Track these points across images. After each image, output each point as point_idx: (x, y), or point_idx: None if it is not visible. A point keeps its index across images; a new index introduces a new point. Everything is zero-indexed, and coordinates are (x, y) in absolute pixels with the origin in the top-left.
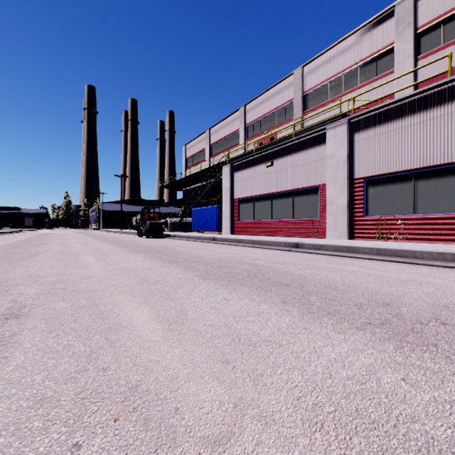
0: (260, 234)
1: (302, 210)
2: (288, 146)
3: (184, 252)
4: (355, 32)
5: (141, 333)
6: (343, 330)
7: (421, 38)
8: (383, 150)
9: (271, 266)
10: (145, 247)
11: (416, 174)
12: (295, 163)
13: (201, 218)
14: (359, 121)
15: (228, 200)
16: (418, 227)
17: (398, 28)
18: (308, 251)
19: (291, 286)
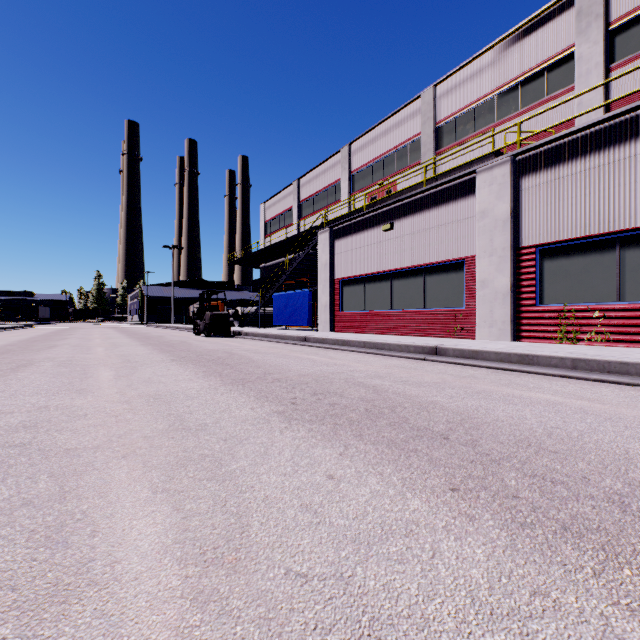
0: (374, 331)
1: (438, 296)
2: (417, 200)
3: (259, 362)
4: (513, 32)
5: (126, 610)
6: (639, 604)
7: (616, 37)
8: (568, 202)
9: (404, 392)
10: (200, 352)
11: (622, 239)
12: (427, 224)
13: (286, 308)
14: (529, 158)
15: (326, 281)
16: (626, 322)
17: (580, 23)
18: (456, 361)
19: (453, 439)
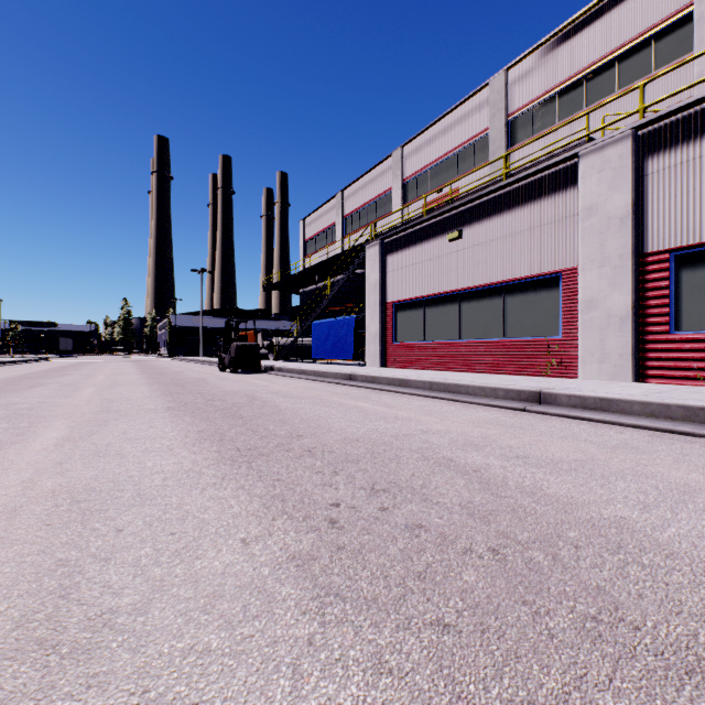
0: (436, 367)
1: (523, 322)
2: (495, 199)
3: (286, 414)
4: None
5: None
6: None
7: None
8: None
9: (539, 488)
10: (213, 395)
11: None
12: (508, 229)
13: (328, 338)
14: (658, 130)
15: (376, 306)
16: None
17: None
18: (577, 414)
19: None
